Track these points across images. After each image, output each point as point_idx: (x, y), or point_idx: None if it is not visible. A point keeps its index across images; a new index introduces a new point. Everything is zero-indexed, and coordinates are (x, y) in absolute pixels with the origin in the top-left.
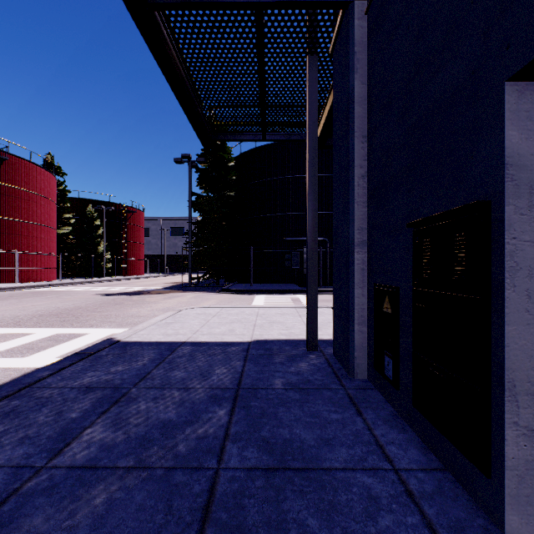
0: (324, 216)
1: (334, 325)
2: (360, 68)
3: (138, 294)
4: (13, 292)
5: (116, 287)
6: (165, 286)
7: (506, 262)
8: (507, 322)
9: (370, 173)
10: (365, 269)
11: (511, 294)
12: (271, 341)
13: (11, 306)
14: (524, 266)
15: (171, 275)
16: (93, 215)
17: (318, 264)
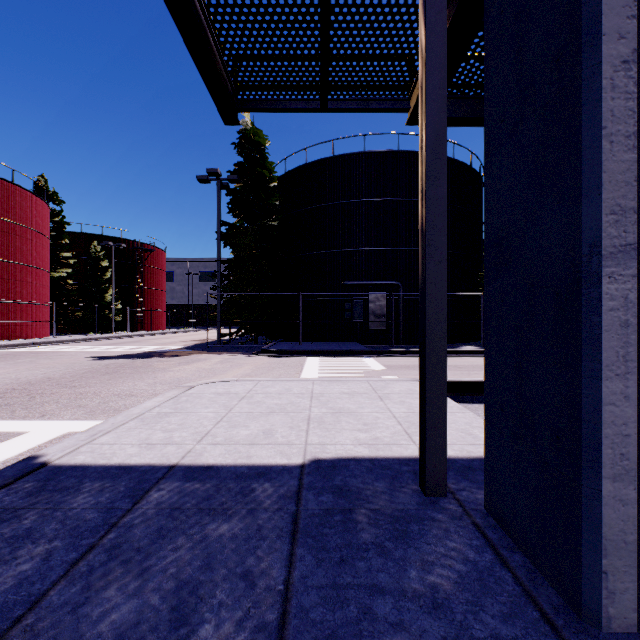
0: (395, 253)
1: (489, 448)
2: None
3: (146, 358)
4: None
5: (121, 346)
6: (187, 345)
7: None
8: None
9: None
10: (633, 325)
11: None
12: (344, 464)
13: None
14: None
15: (199, 330)
16: (99, 254)
17: (388, 317)
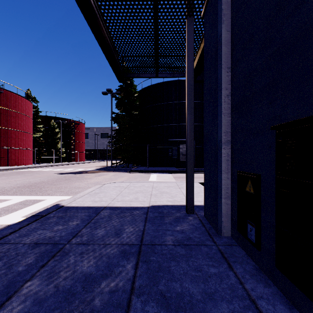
0: None
1: (205, 197)
2: (226, 20)
3: (80, 173)
4: (5, 172)
5: (67, 169)
6: (97, 168)
7: None
8: None
9: (233, 93)
10: (229, 160)
11: None
12: (162, 206)
13: (1, 181)
14: None
15: (101, 161)
16: (55, 126)
17: None
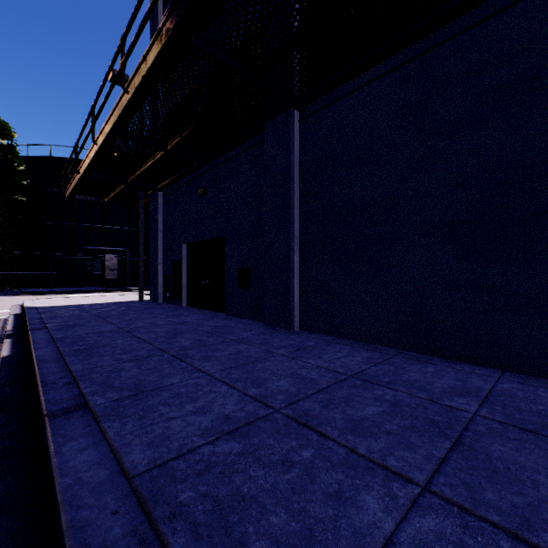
0: (124, 231)
1: (150, 291)
2: (161, 212)
3: None
4: None
5: None
6: None
7: (183, 269)
8: (183, 277)
9: (164, 243)
10: (162, 271)
11: (183, 273)
12: (121, 301)
13: None
14: (185, 269)
15: None
16: None
17: (119, 270)
